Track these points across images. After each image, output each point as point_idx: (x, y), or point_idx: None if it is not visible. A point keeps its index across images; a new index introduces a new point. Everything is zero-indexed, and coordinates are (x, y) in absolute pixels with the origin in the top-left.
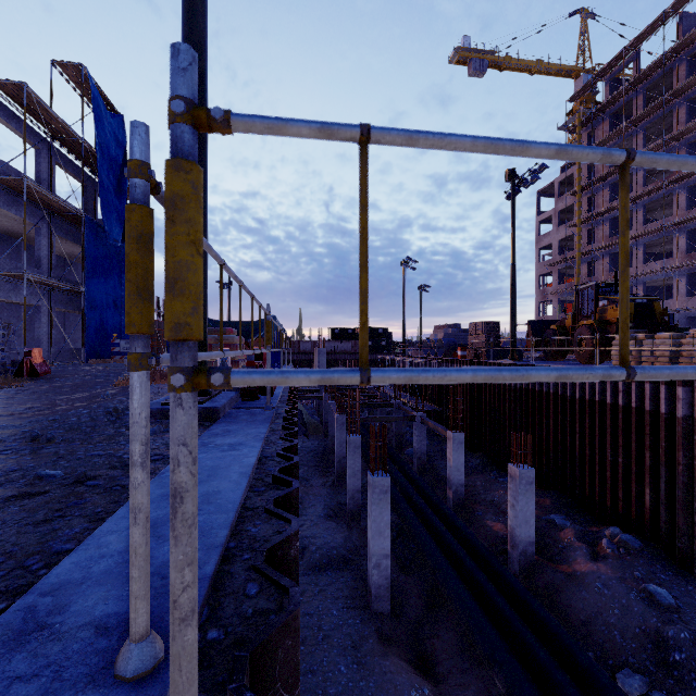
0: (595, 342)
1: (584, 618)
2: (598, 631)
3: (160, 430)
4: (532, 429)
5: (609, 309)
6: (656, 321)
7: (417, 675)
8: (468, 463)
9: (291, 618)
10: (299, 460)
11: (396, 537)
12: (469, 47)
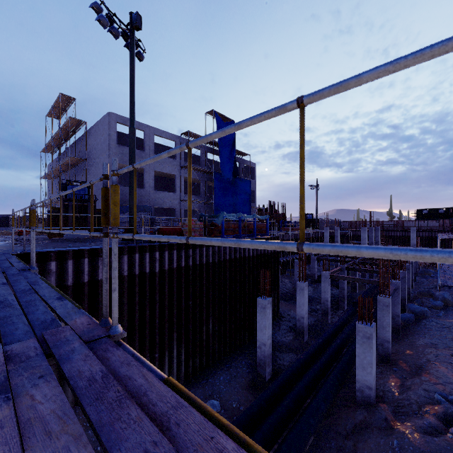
0: None
1: (366, 452)
2: None
3: None
4: None
5: None
6: None
7: None
8: None
9: None
10: (320, 300)
11: None
12: None
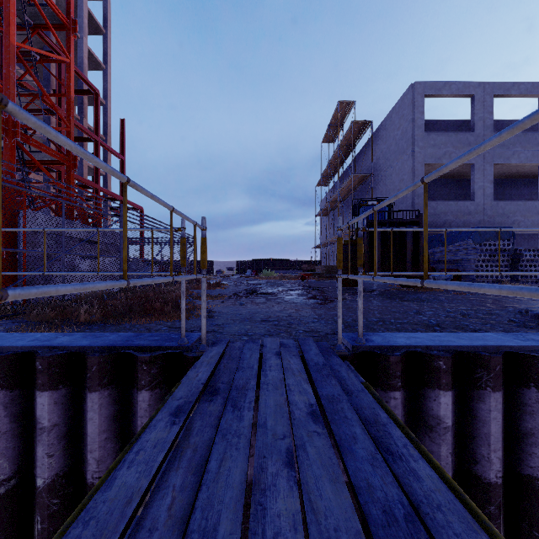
0: None
1: None
2: None
3: (524, 325)
4: None
5: None
6: None
7: None
8: None
9: (386, 356)
10: None
11: None
12: None
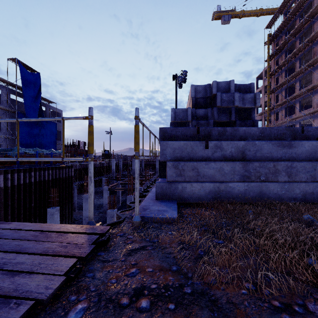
0: None
1: None
2: None
3: None
4: None
5: None
6: None
7: None
8: None
9: None
10: None
11: None
12: (220, 10)
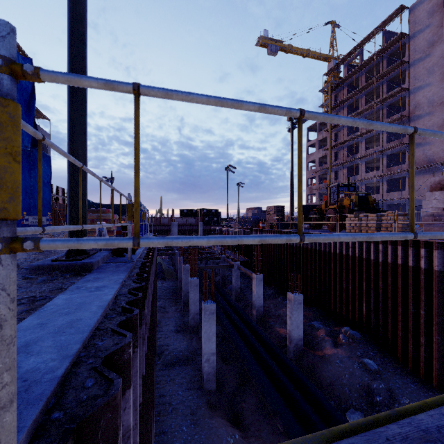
0: (337, 218)
1: (329, 381)
2: (337, 388)
3: (48, 279)
4: (302, 270)
5: (345, 199)
6: (369, 206)
7: (231, 427)
8: (265, 293)
9: (112, 399)
10: (159, 295)
11: (221, 341)
12: (267, 36)
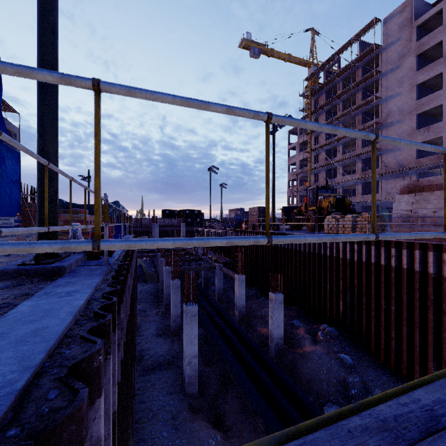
0: (316, 219)
1: (308, 378)
2: (315, 384)
3: (13, 284)
4: (283, 270)
5: (323, 201)
6: (346, 208)
7: (213, 429)
8: (248, 293)
9: (76, 410)
10: (139, 299)
11: (203, 344)
12: (250, 39)
